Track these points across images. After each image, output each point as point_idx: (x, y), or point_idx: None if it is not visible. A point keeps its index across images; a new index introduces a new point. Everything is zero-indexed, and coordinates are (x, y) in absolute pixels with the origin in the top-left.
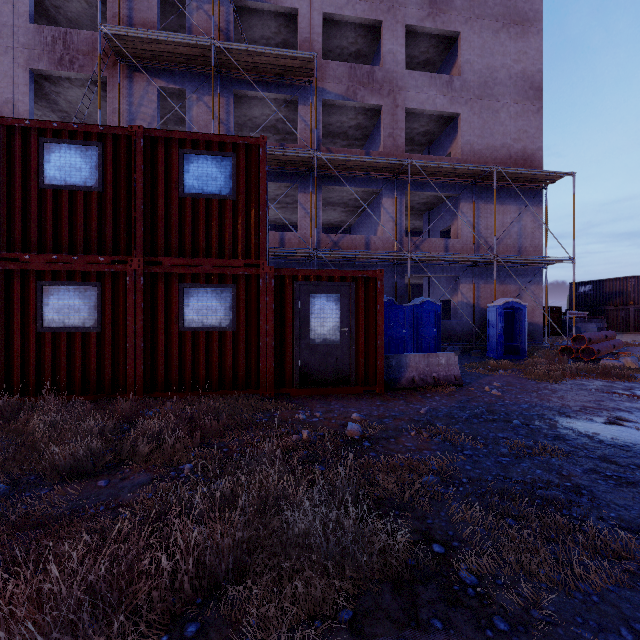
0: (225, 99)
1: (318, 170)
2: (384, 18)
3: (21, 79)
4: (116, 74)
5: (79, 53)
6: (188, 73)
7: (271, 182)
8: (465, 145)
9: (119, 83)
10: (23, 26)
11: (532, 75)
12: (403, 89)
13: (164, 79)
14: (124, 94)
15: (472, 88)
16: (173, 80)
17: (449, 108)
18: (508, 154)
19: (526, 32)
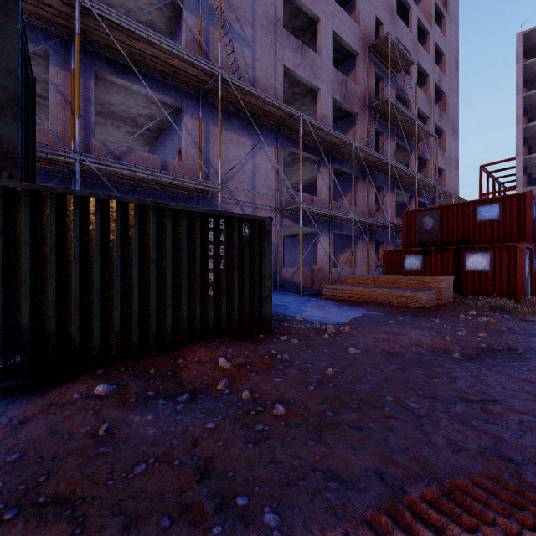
0: (394, 142)
1: (419, 190)
2: (430, 117)
3: (330, 103)
4: (363, 114)
5: (350, 95)
6: (384, 123)
7: (405, 192)
8: (446, 185)
9: (368, 122)
10: (330, 67)
11: (457, 158)
12: (434, 154)
13: (377, 124)
14: (365, 128)
15: (447, 159)
16: (380, 125)
17: (443, 167)
18: (453, 192)
19: (456, 138)
